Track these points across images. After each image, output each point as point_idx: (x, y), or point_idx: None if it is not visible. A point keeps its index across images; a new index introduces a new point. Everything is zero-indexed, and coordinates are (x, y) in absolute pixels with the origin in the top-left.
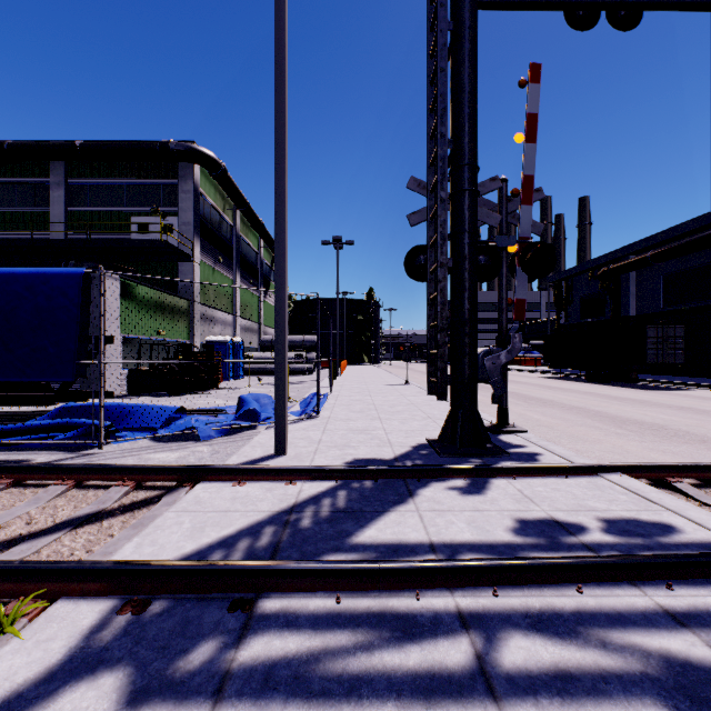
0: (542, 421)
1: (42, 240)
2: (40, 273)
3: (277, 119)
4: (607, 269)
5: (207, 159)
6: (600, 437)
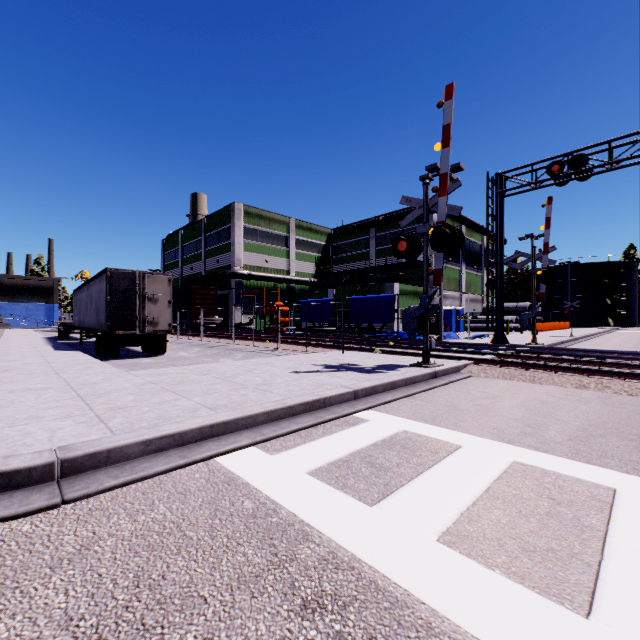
0: None
1: (368, 267)
2: (385, 296)
3: None
4: None
5: None
6: None
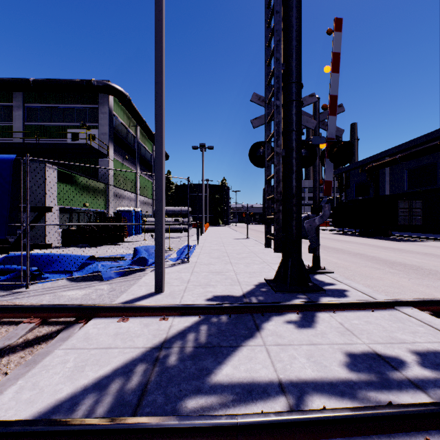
0: (339, 263)
1: (6, 143)
2: None
3: (156, 45)
4: (371, 166)
5: (117, 92)
6: (380, 275)
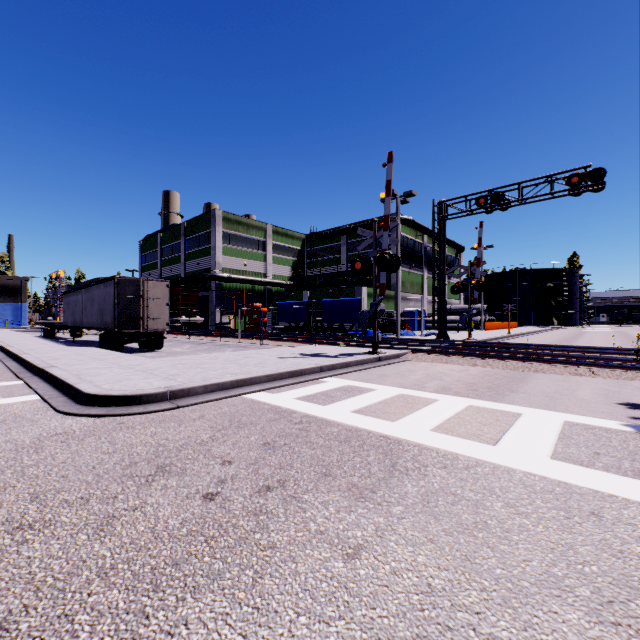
0: None
1: (340, 272)
2: (352, 299)
3: None
4: None
5: (403, 221)
6: None
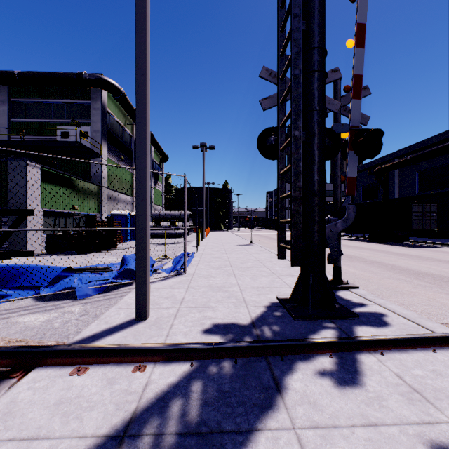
0: (357, 274)
1: None
2: None
3: None
4: (380, 168)
5: (111, 86)
6: (411, 289)
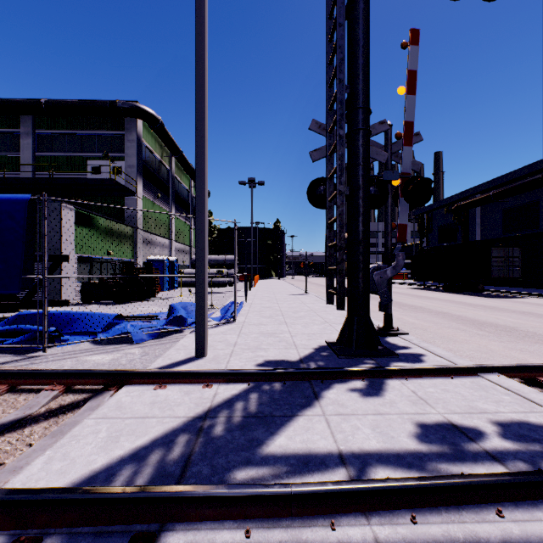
0: (417, 324)
1: (13, 178)
2: None
3: (197, 65)
4: (459, 205)
5: (147, 115)
6: (466, 337)
